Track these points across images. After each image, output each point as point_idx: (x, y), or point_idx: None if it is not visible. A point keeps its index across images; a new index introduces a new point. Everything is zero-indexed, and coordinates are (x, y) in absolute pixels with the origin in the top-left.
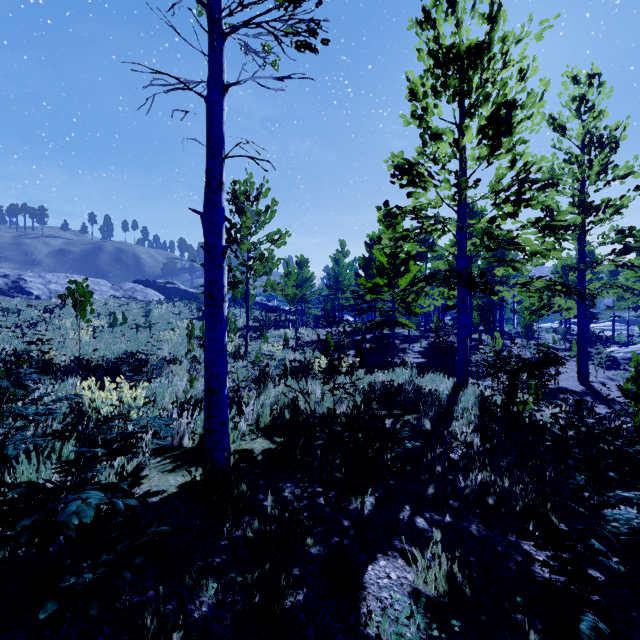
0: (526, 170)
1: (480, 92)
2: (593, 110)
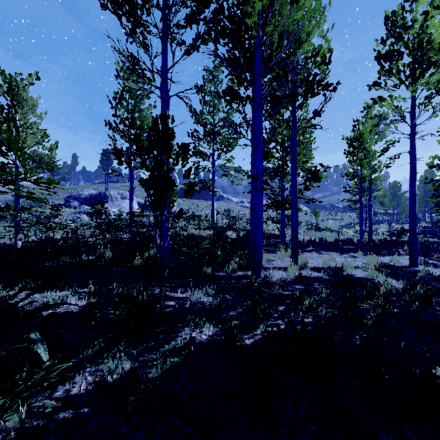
0: None
1: None
2: None
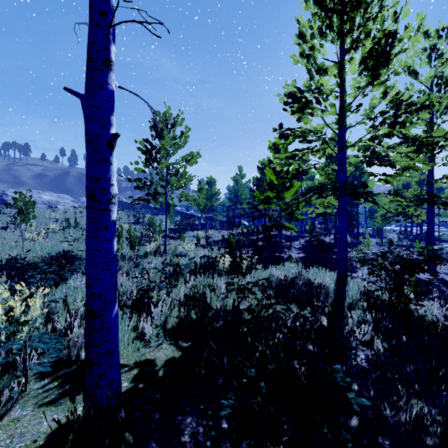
0: (397, 99)
1: (361, 30)
2: (441, 57)
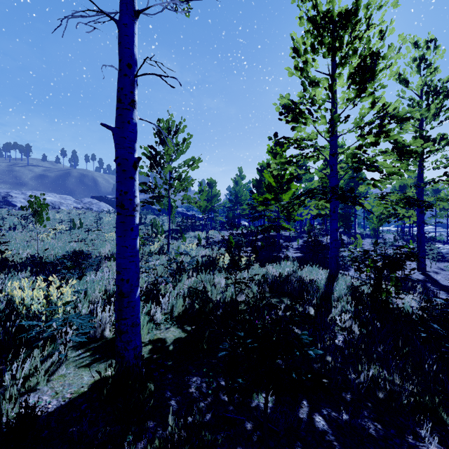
0: (384, 109)
1: (349, 47)
2: (430, 67)
